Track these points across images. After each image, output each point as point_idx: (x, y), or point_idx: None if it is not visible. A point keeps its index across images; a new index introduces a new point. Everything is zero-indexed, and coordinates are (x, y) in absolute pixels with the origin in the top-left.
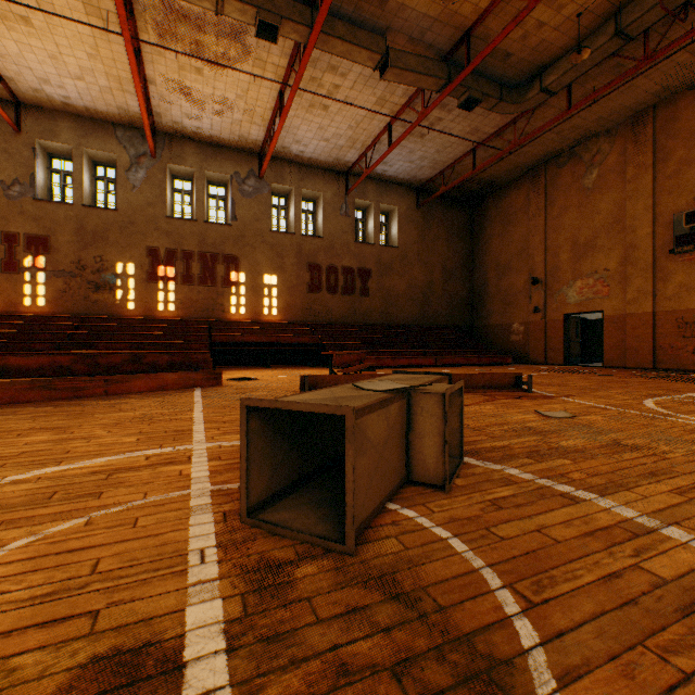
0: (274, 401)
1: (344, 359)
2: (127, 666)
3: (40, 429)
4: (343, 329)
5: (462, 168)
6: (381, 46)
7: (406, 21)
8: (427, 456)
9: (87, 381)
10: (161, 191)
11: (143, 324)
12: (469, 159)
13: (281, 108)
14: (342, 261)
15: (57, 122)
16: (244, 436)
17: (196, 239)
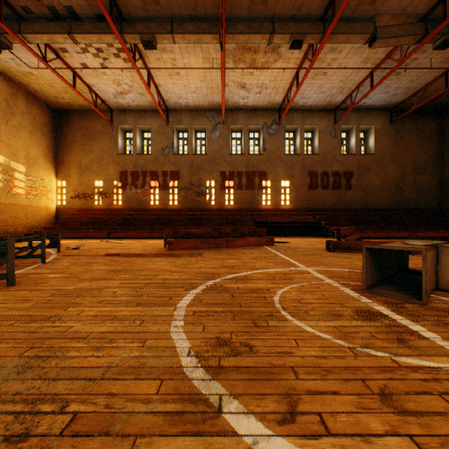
0: (380, 246)
1: (345, 232)
2: (367, 312)
3: (227, 258)
4: (333, 212)
5: (432, 88)
6: (370, 28)
7: (390, 6)
8: (448, 277)
9: (220, 240)
10: (226, 141)
11: (219, 212)
12: (440, 80)
13: (297, 81)
14: (331, 167)
15: (182, 115)
16: (364, 259)
17: (243, 164)
